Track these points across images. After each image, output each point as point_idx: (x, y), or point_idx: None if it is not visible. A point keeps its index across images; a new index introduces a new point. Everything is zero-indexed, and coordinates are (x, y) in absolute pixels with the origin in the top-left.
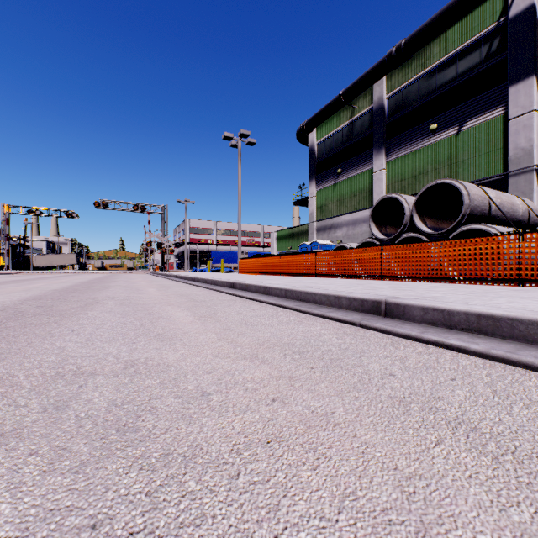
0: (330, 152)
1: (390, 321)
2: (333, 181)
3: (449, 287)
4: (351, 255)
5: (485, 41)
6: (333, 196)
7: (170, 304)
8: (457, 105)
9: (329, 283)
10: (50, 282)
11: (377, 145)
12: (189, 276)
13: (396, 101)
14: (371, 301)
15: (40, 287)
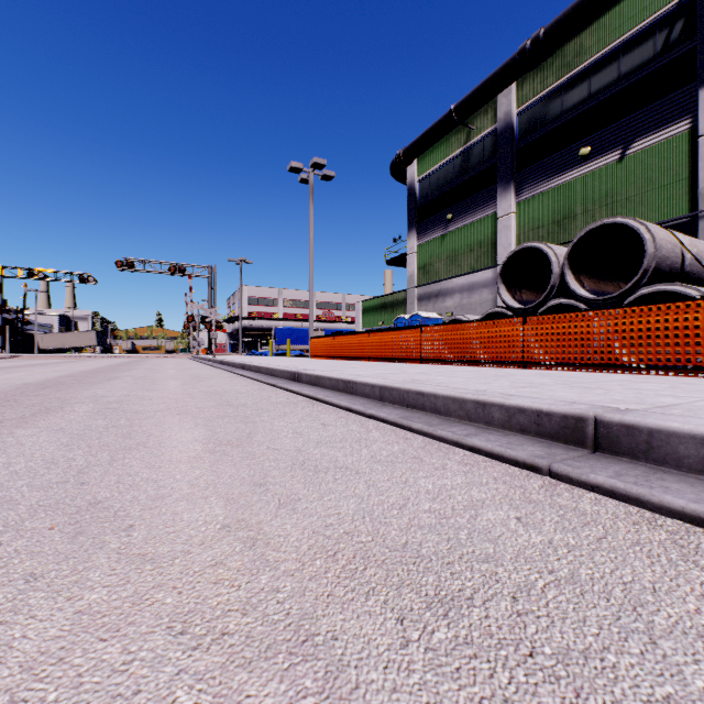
0: (437, 191)
1: (619, 465)
2: (441, 232)
3: (653, 381)
4: (476, 330)
5: (662, 26)
6: (441, 251)
7: (181, 412)
8: (620, 119)
9: (449, 374)
10: (39, 370)
11: (503, 179)
12: (238, 361)
13: (530, 117)
14: (559, 416)
15: (10, 379)
